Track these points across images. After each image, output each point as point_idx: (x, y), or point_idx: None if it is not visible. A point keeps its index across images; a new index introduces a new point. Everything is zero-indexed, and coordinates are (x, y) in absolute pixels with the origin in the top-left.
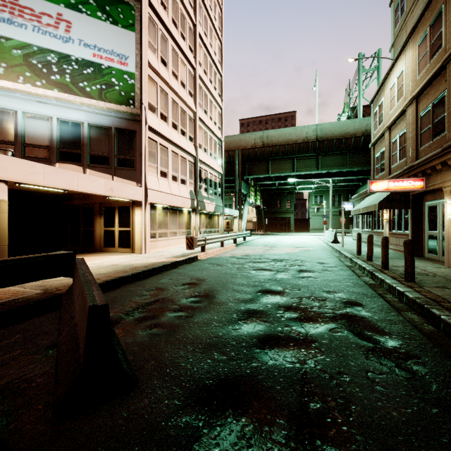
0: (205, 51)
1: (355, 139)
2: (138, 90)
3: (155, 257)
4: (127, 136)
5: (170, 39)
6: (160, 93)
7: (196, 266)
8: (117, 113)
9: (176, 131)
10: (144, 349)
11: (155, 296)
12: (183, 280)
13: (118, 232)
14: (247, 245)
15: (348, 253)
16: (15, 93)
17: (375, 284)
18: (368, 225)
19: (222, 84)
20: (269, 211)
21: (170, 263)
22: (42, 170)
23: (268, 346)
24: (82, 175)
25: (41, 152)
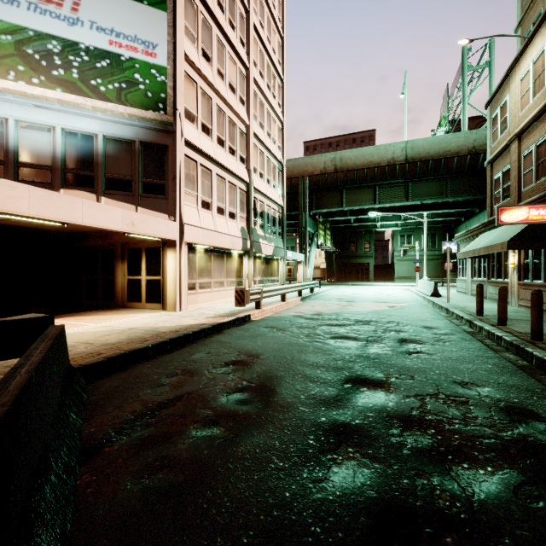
0: (261, 46)
1: (458, 160)
2: (170, 90)
3: (192, 316)
4: (155, 152)
5: (215, 26)
6: (201, 97)
7: (248, 330)
8: (142, 121)
9: (223, 148)
10: (122, 544)
11: (178, 387)
12: (226, 356)
13: (146, 282)
14: (316, 299)
15: (462, 312)
16: (5, 94)
17: (530, 366)
18: (481, 272)
19: (283, 92)
20: (342, 254)
21: (211, 326)
22: (27, 193)
23: (398, 545)
24: (89, 202)
25: (40, 174)
